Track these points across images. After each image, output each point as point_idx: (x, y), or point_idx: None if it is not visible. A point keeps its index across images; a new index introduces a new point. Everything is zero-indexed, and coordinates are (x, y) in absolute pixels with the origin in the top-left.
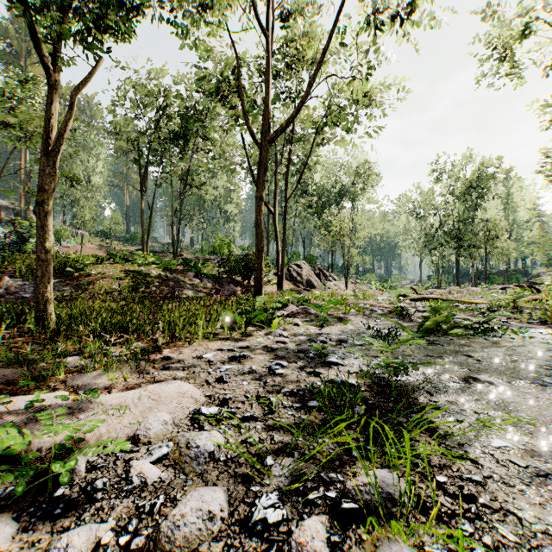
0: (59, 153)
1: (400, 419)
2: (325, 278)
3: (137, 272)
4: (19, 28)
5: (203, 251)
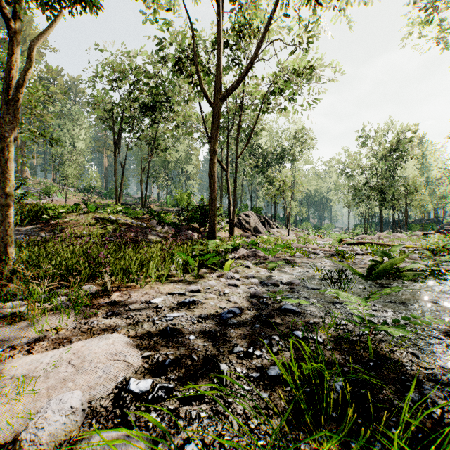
0: (19, 101)
1: (396, 402)
2: (269, 226)
3: (106, 219)
4: None
5: (168, 204)
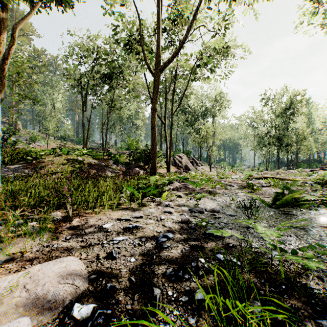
0: (4, 70)
1: None
2: (196, 164)
3: (75, 160)
4: (11, 14)
5: (122, 148)
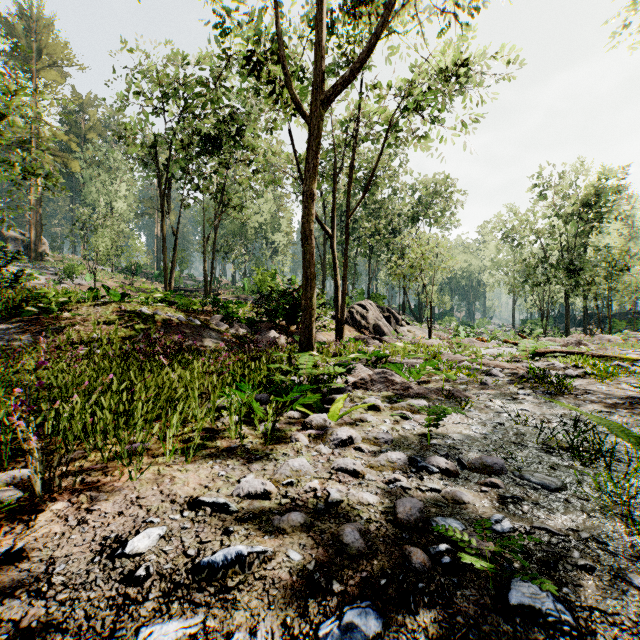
0: None
1: None
2: (396, 322)
3: (136, 313)
4: (28, 26)
5: (245, 289)
